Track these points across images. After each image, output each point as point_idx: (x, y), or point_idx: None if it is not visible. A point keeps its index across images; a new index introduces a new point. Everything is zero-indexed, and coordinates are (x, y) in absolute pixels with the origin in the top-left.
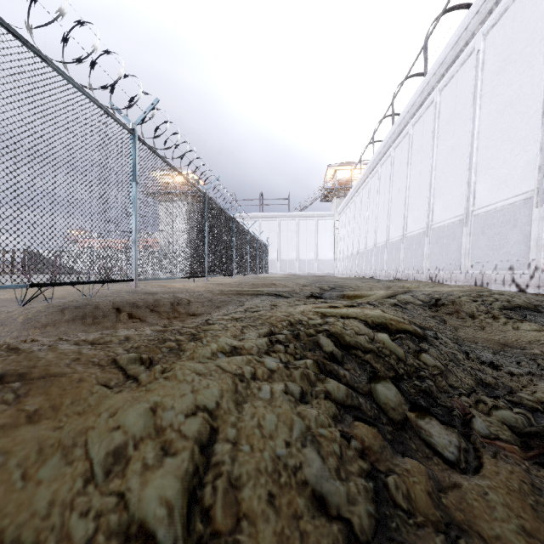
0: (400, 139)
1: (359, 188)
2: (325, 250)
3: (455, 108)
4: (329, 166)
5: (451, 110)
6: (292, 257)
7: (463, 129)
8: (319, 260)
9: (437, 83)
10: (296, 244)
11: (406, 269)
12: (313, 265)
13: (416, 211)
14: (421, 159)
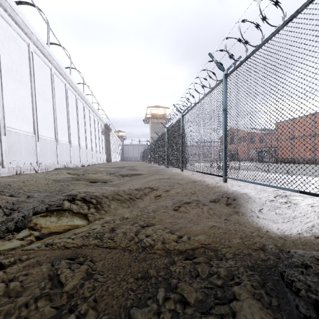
0: None
1: None
2: None
3: None
4: None
5: None
6: None
7: None
8: None
9: None
10: None
11: None
12: None
13: None
14: None
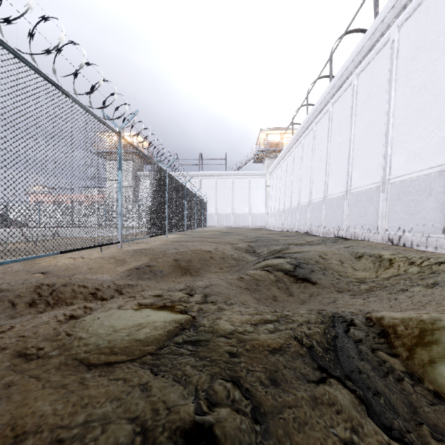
0: (341, 93)
1: (291, 148)
2: (257, 205)
3: (424, 39)
4: (261, 130)
5: (418, 44)
6: (229, 211)
7: (441, 60)
8: (252, 214)
9: (395, 19)
10: (232, 200)
11: (352, 227)
12: (247, 219)
13: (364, 165)
14: (370, 108)
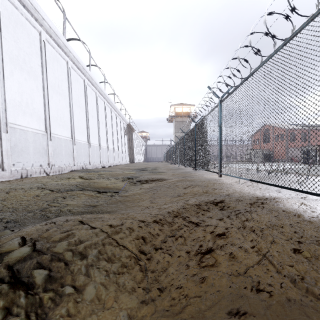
0: None
1: None
2: None
3: None
4: None
5: None
6: None
7: None
8: None
9: None
10: None
11: None
12: None
13: None
14: None
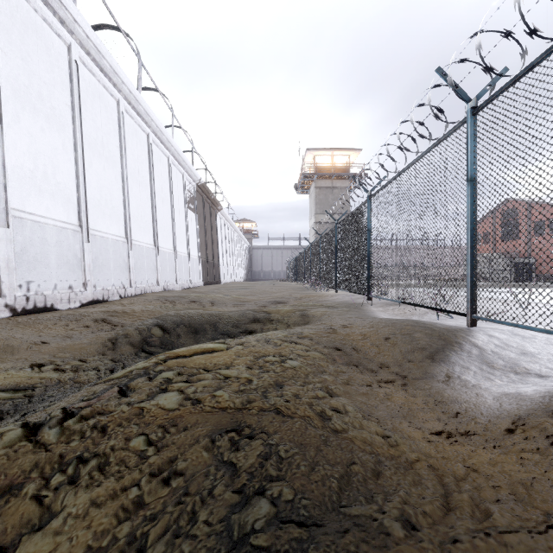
0: None
1: None
2: None
3: None
4: None
5: None
6: None
7: None
8: None
9: None
10: None
11: None
12: None
13: None
14: None
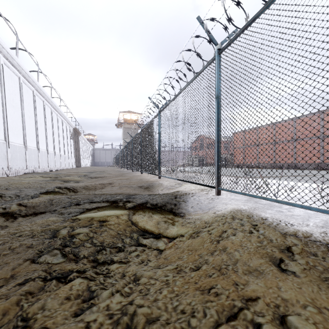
0: None
1: None
2: None
3: None
4: None
5: None
6: None
7: None
8: None
9: None
10: None
11: None
12: None
13: None
14: None
